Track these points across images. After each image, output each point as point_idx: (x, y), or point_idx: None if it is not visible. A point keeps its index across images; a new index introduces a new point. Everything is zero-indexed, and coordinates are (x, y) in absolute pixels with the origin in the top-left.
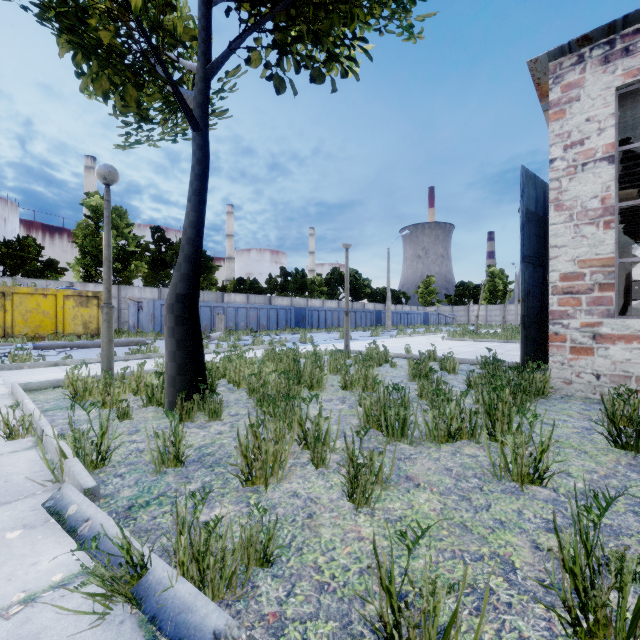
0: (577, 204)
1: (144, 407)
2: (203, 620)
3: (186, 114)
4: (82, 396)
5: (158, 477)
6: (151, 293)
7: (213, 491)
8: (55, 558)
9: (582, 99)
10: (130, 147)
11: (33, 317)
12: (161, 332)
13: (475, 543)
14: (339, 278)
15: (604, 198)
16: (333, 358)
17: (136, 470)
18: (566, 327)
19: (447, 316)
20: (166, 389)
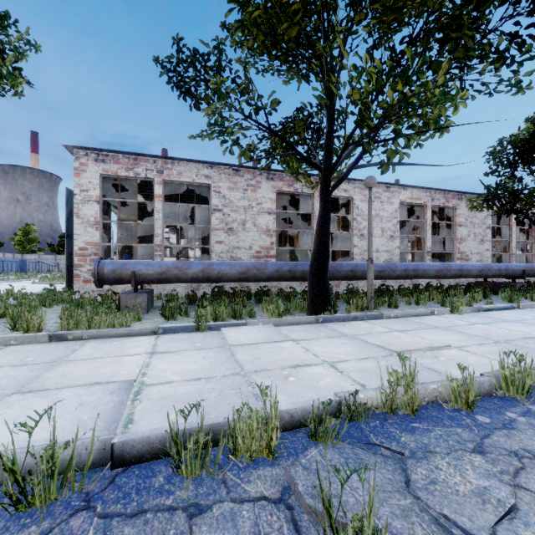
0: (86, 217)
1: None
2: None
3: None
4: None
5: None
6: None
7: None
8: None
9: (88, 172)
10: None
11: None
12: None
13: None
14: None
15: (96, 217)
16: None
17: None
18: (81, 271)
19: (49, 264)
20: None
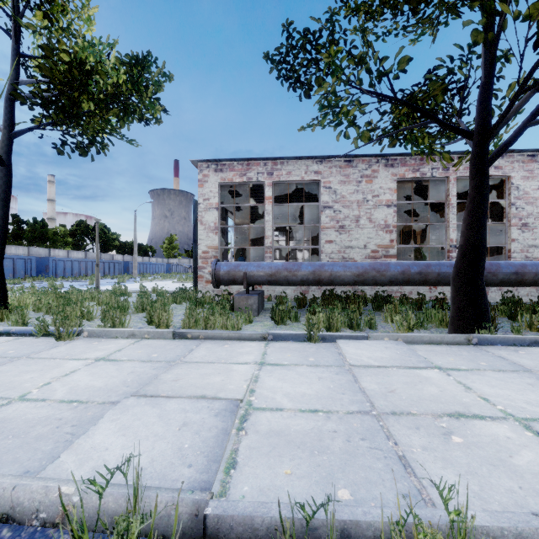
0: (207, 223)
1: None
2: (70, 330)
3: None
4: None
5: None
6: None
7: None
8: (4, 339)
9: (209, 182)
10: None
11: None
12: None
13: (138, 323)
14: (86, 230)
15: (215, 223)
16: (89, 292)
17: None
18: (204, 272)
19: (185, 266)
20: None
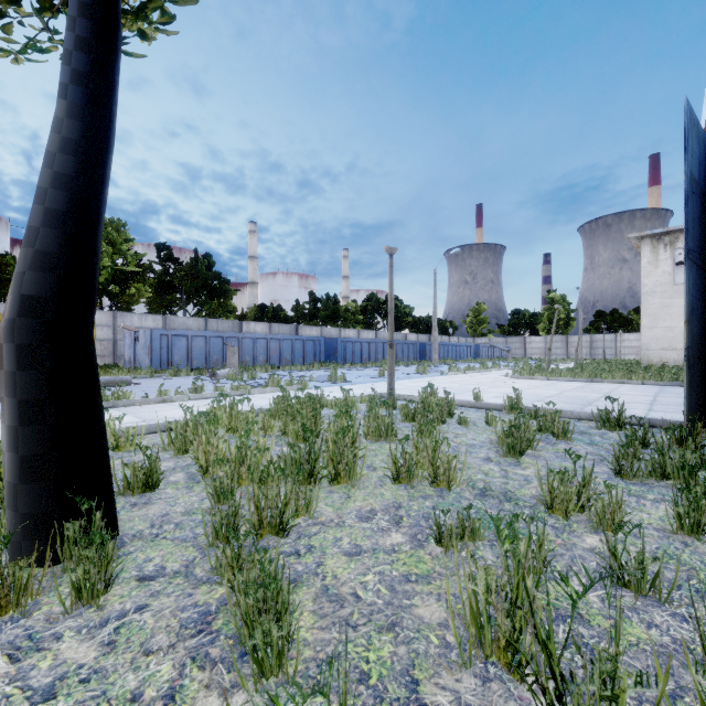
0: None
1: None
2: None
3: None
4: None
5: None
6: (154, 321)
7: None
8: None
9: None
10: (26, 58)
11: None
12: (161, 368)
13: None
14: (377, 305)
15: None
16: (373, 414)
17: None
18: None
19: (501, 349)
20: (5, 510)
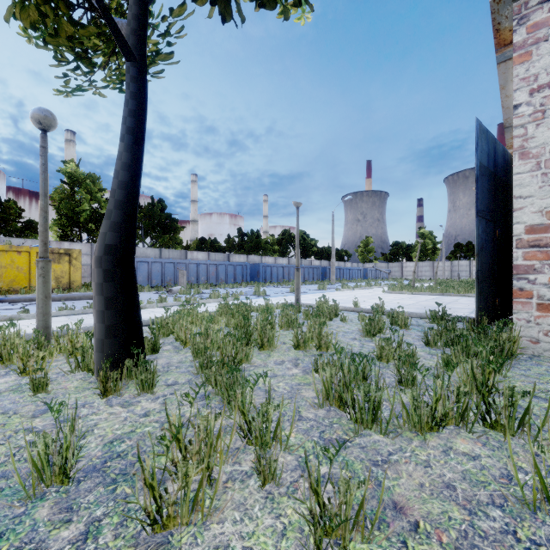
0: (545, 151)
1: (72, 373)
2: None
3: (117, 39)
4: (7, 359)
5: (27, 508)
6: None
7: (97, 545)
8: None
9: None
10: (73, 94)
11: (8, 272)
12: None
13: None
14: (289, 238)
15: None
16: (285, 313)
17: (3, 491)
18: (532, 282)
19: (384, 271)
20: (94, 354)
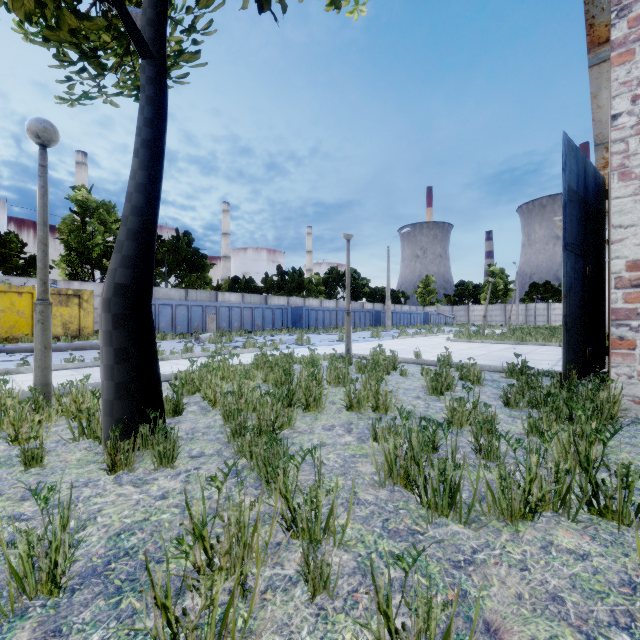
0: None
1: (75, 441)
2: None
3: (130, 31)
4: None
5: (1, 630)
6: None
7: None
8: None
9: None
10: (79, 103)
11: (6, 317)
12: None
13: None
14: (337, 277)
15: None
16: (333, 366)
17: None
18: (635, 330)
19: (447, 316)
20: (102, 418)
